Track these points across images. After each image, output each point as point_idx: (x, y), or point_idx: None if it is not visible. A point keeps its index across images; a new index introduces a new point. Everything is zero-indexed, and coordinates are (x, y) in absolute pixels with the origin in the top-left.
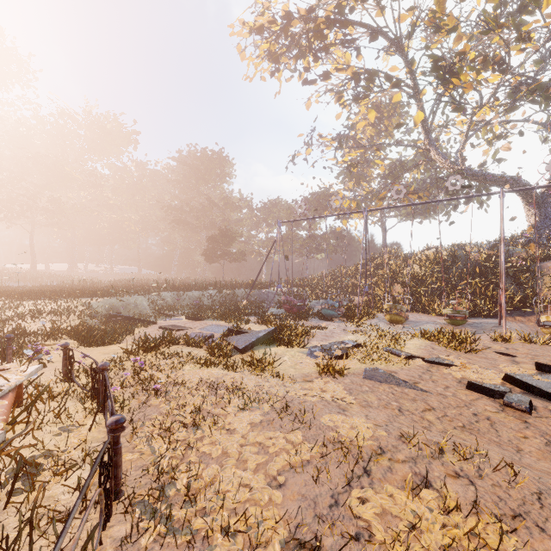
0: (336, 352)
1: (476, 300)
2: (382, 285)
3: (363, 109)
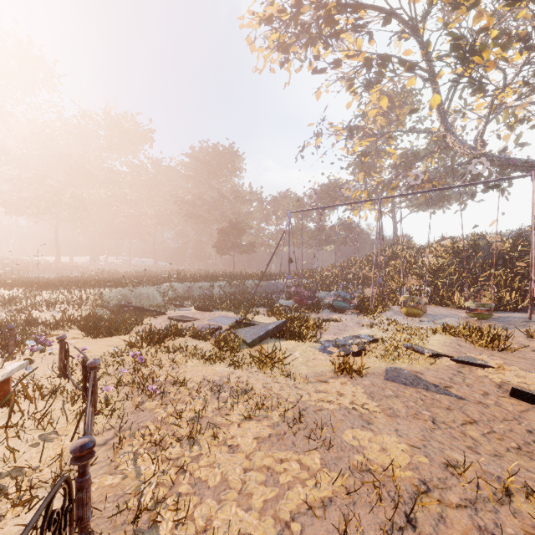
0: (351, 348)
1: (500, 292)
2: (396, 276)
3: (374, 98)
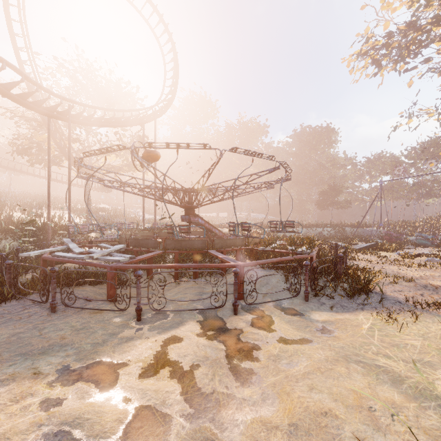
0: (413, 253)
1: None
2: None
3: None
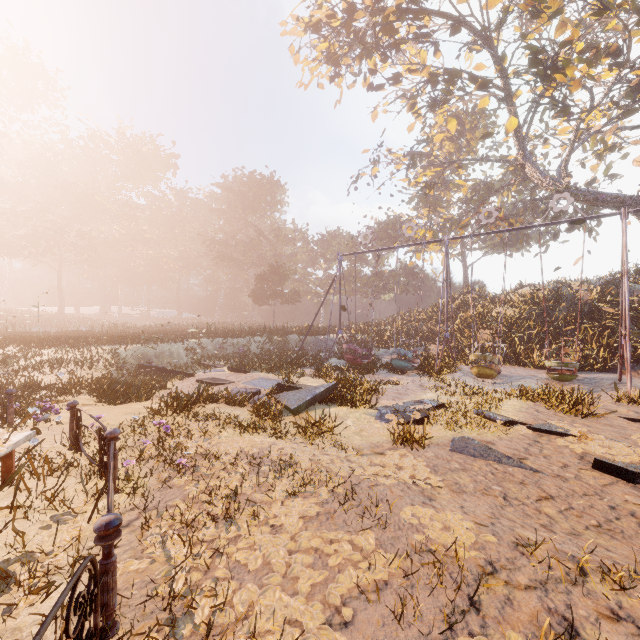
0: (413, 415)
1: (586, 349)
2: (466, 331)
3: (441, 119)
